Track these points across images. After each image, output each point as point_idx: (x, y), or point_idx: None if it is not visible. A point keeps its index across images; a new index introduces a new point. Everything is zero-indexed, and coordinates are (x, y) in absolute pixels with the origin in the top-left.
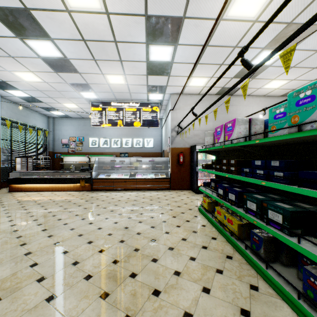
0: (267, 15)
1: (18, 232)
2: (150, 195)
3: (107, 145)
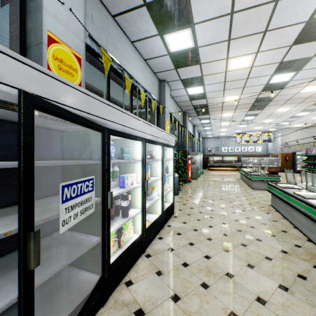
0: None
1: None
2: None
3: (232, 151)
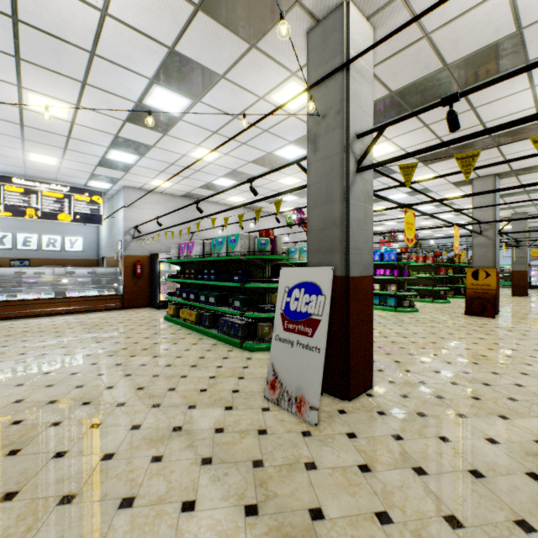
0: (218, 163)
1: None
2: (98, 316)
3: None
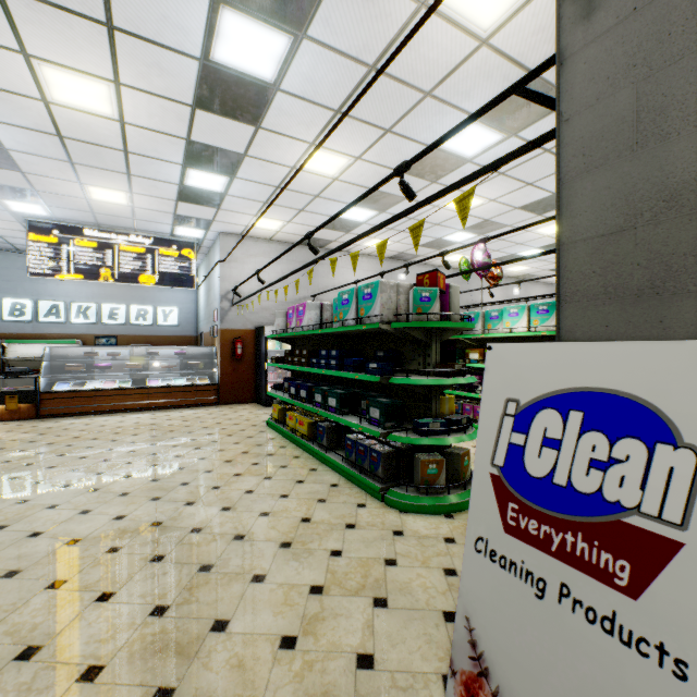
0: (347, 177)
1: None
2: (181, 415)
3: (59, 318)
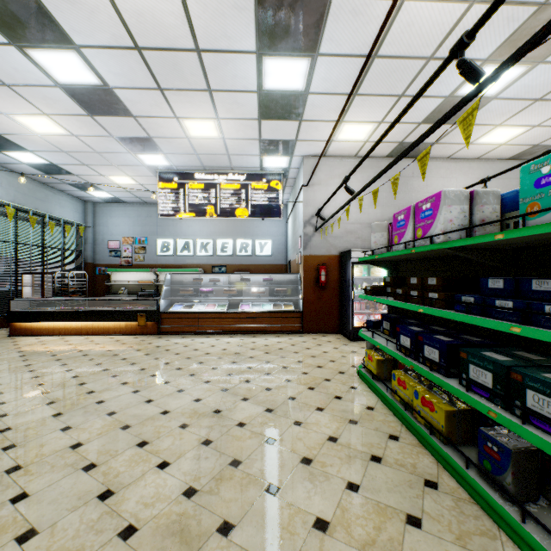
0: None
1: (6, 419)
2: (265, 344)
3: (189, 252)
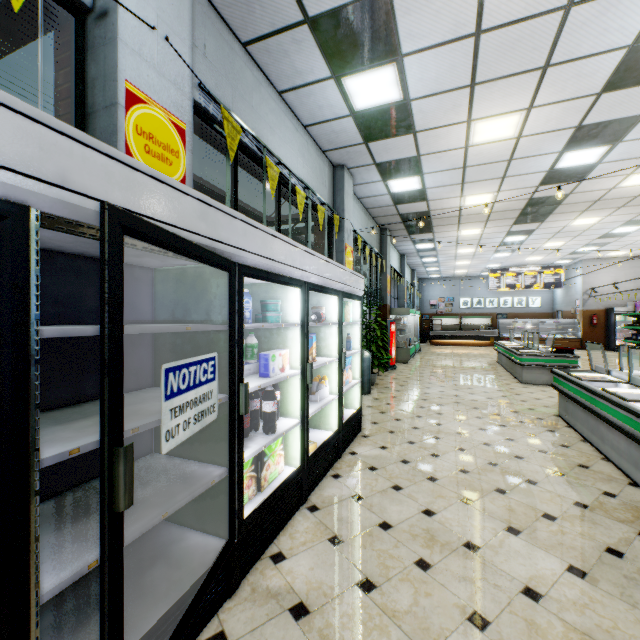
0: None
1: None
2: None
3: (481, 306)
